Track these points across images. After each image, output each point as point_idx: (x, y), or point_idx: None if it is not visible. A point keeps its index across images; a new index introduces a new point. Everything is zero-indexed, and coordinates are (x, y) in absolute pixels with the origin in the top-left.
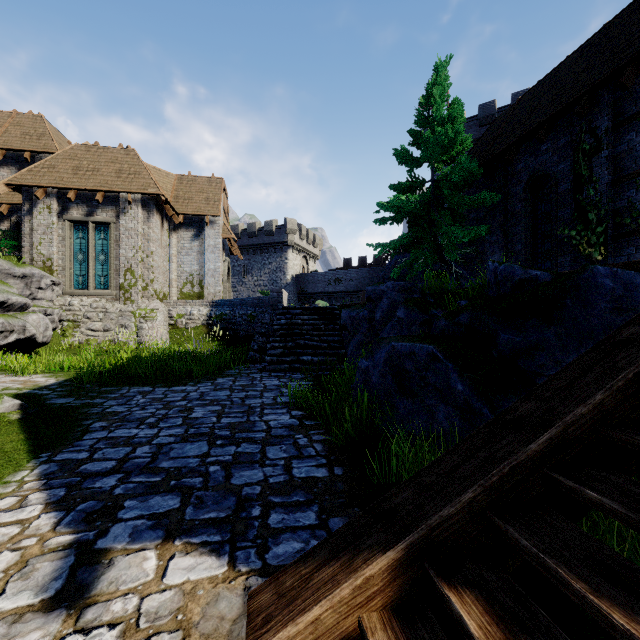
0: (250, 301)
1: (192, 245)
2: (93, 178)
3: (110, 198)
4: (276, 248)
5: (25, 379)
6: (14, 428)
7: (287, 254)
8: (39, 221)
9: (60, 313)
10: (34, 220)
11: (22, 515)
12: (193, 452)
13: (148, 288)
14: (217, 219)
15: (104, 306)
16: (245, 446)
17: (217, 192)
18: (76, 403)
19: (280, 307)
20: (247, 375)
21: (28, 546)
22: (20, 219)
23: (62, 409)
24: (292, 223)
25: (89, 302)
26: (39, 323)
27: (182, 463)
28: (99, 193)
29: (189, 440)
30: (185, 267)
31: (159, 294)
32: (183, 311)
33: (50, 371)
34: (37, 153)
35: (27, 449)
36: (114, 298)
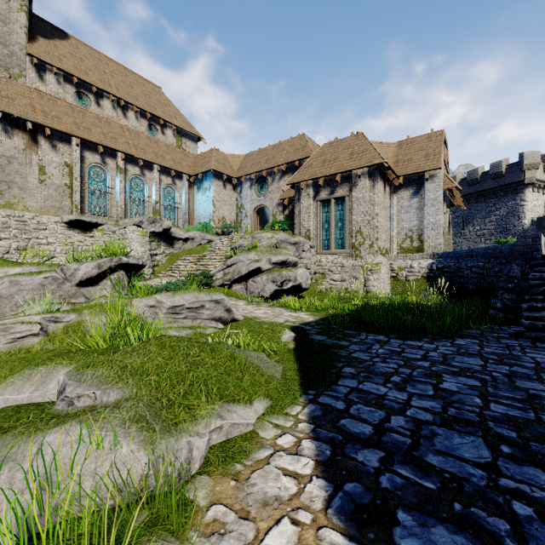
0: (481, 251)
1: (411, 202)
2: (334, 165)
3: (345, 177)
4: (506, 191)
5: (296, 315)
6: (291, 356)
7: (523, 195)
8: (303, 205)
9: (314, 268)
10: (300, 205)
11: (298, 466)
12: (468, 453)
13: (373, 245)
14: (437, 172)
15: (341, 262)
16: None
17: (437, 145)
18: (328, 342)
19: (537, 256)
20: (496, 340)
21: (303, 524)
22: (293, 206)
23: (319, 346)
24: (531, 156)
25: (331, 259)
26: (303, 275)
27: (458, 469)
28: (338, 175)
29: (453, 427)
30: (404, 224)
31: (382, 250)
32: (403, 264)
33: (310, 310)
34: (302, 160)
35: (299, 381)
36: (348, 255)
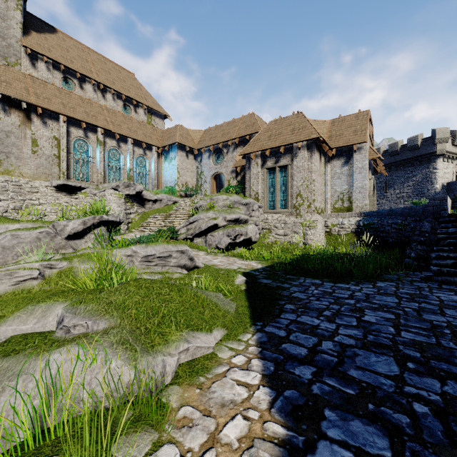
0: (399, 211)
1: (342, 170)
2: (278, 139)
3: (287, 149)
4: (421, 160)
5: (247, 263)
6: (243, 296)
7: (435, 164)
8: (252, 172)
9: (262, 224)
10: (250, 172)
11: (248, 378)
12: (381, 368)
13: (311, 206)
14: (364, 145)
15: (284, 219)
16: (454, 387)
17: (363, 123)
18: (273, 284)
19: (444, 215)
20: (409, 283)
21: (253, 419)
22: (244, 173)
23: (266, 287)
24: (442, 132)
25: (276, 217)
26: (253, 230)
27: (373, 380)
28: (281, 147)
29: (371, 349)
30: (336, 188)
31: (318, 210)
32: (335, 221)
33: (258, 259)
34: (251, 135)
35: (249, 315)
36: (290, 214)
